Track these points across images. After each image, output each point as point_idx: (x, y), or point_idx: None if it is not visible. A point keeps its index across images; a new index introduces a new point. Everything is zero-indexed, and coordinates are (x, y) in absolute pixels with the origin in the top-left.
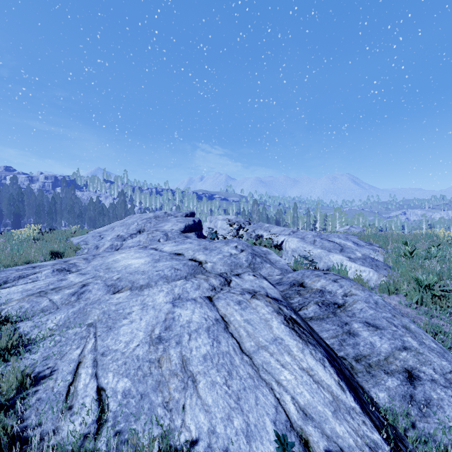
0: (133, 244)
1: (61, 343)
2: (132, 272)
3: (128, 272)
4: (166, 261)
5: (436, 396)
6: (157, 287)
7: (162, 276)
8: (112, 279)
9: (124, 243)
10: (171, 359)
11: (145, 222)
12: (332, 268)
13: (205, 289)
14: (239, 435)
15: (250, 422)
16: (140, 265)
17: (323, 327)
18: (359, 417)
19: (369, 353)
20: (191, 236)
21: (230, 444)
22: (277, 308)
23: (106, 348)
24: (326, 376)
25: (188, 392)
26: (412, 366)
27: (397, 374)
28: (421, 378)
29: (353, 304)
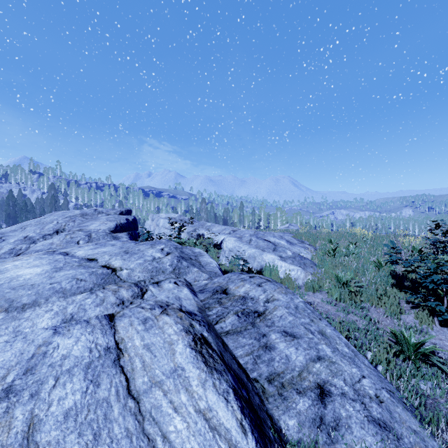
0: (41, 248)
1: None
2: (16, 286)
3: (11, 286)
4: (69, 270)
5: (345, 414)
6: (48, 304)
7: (58, 290)
8: None
9: (32, 246)
10: (12, 425)
11: (68, 220)
12: (265, 267)
13: (110, 304)
14: None
15: None
16: (33, 277)
17: (238, 342)
18: None
19: (283, 369)
20: (121, 237)
21: None
22: (187, 325)
23: None
24: (227, 416)
25: None
26: (324, 379)
27: (310, 392)
28: (332, 394)
29: (274, 310)
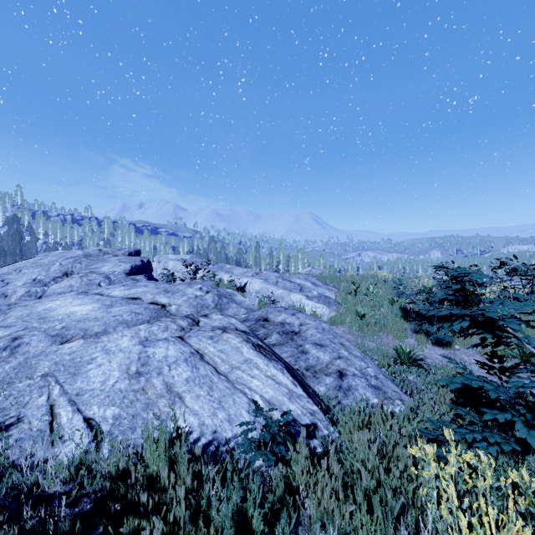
0: (62, 290)
1: (14, 396)
2: (80, 319)
3: (75, 320)
4: (122, 306)
5: (354, 384)
6: (117, 333)
7: (121, 321)
8: (55, 329)
9: (47, 289)
10: (155, 386)
11: (73, 261)
12: (293, 306)
13: (174, 330)
14: (224, 422)
15: (231, 414)
16: (89, 312)
17: (283, 350)
18: (305, 399)
19: (315, 364)
20: (140, 280)
21: (217, 428)
22: (246, 338)
23: (80, 390)
24: (285, 379)
25: (176, 406)
26: (342, 368)
27: (333, 374)
28: (347, 375)
29: (306, 331)
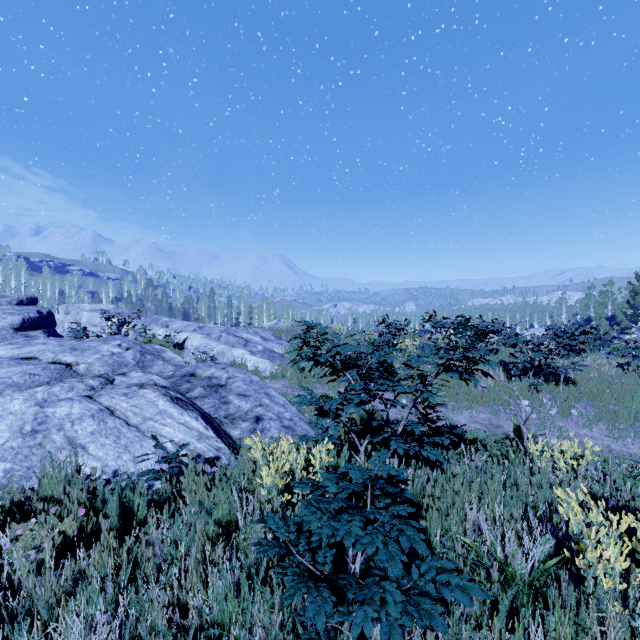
0: None
1: None
2: None
3: None
4: (10, 367)
5: (269, 426)
6: (5, 397)
7: (11, 384)
8: None
9: None
10: (55, 441)
11: None
12: (234, 362)
13: (82, 390)
14: (128, 462)
15: (136, 455)
16: None
17: (205, 402)
18: (214, 439)
19: (235, 412)
20: (36, 336)
21: (121, 467)
22: (164, 392)
23: None
24: (197, 425)
25: (79, 455)
26: (261, 414)
27: (251, 420)
28: (264, 419)
29: (233, 383)
